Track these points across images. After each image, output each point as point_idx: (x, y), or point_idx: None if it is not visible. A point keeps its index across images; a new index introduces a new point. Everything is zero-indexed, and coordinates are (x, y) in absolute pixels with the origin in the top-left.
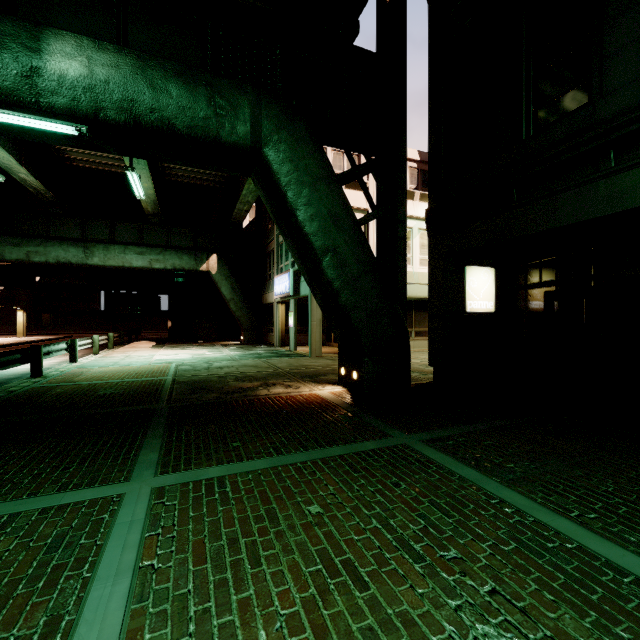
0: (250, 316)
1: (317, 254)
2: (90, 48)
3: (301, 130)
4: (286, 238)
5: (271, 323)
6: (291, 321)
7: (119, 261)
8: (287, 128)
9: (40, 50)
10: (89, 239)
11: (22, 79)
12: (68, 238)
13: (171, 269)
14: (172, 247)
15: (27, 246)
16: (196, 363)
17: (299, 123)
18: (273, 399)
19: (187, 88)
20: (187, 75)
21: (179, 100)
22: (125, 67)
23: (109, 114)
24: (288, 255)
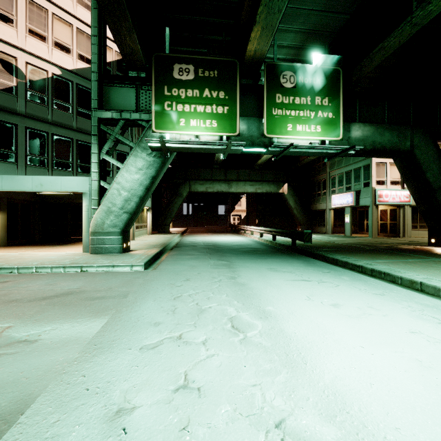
0: (304, 217)
1: (434, 190)
2: (362, 126)
3: (428, 140)
4: (408, 182)
5: (319, 221)
6: (347, 219)
7: (242, 189)
8: (423, 140)
9: (349, 131)
10: (228, 179)
11: (345, 141)
12: (219, 179)
13: (264, 192)
14: (264, 181)
15: (206, 185)
16: (321, 239)
17: (427, 137)
18: (415, 249)
19: (389, 133)
20: (389, 128)
21: (386, 138)
22: (371, 130)
23: (367, 147)
24: (342, 183)
